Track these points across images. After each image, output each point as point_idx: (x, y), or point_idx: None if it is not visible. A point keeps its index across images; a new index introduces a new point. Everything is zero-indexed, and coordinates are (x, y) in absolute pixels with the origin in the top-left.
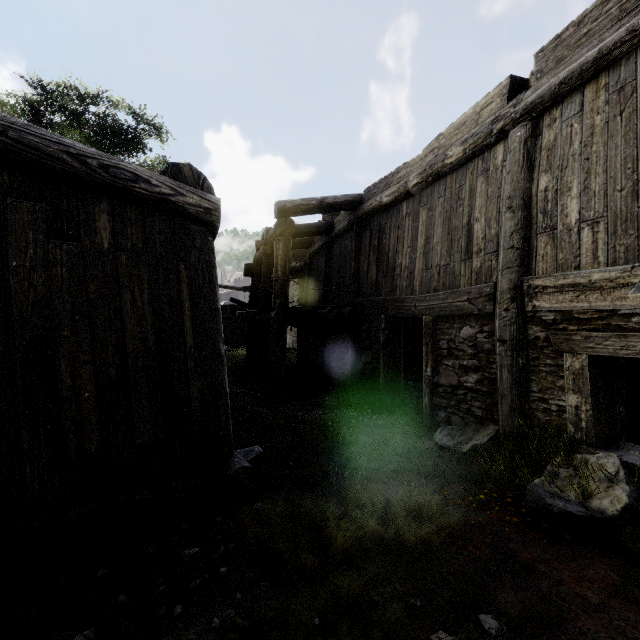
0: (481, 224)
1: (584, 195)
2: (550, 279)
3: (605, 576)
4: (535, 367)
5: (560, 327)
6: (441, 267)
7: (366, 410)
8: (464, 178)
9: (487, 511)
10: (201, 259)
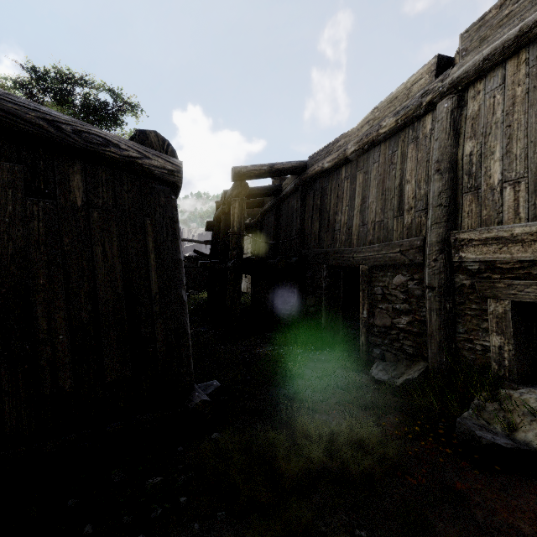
0: (412, 185)
1: (506, 158)
2: (475, 233)
3: (534, 506)
4: (461, 311)
5: (484, 276)
6: (376, 223)
7: (310, 347)
8: (396, 145)
9: (422, 442)
10: (165, 215)
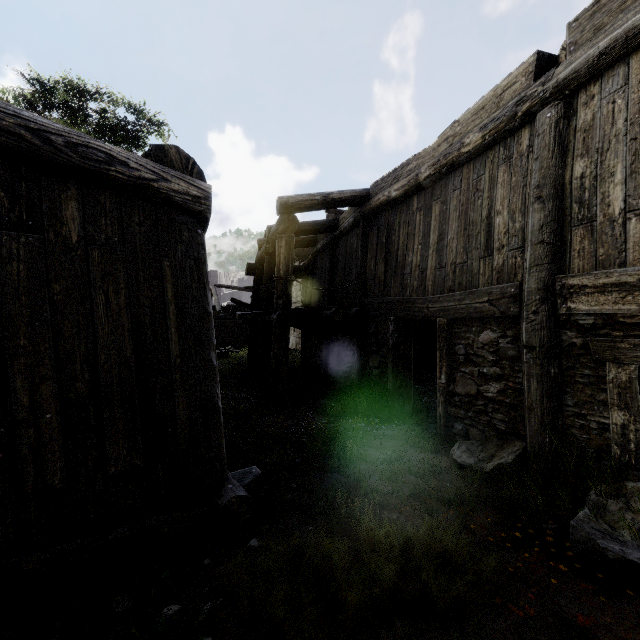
0: (503, 217)
1: (631, 181)
2: (589, 278)
3: None
4: (570, 378)
5: (601, 333)
6: (457, 265)
7: (374, 419)
8: (483, 167)
9: (526, 554)
10: (189, 255)
